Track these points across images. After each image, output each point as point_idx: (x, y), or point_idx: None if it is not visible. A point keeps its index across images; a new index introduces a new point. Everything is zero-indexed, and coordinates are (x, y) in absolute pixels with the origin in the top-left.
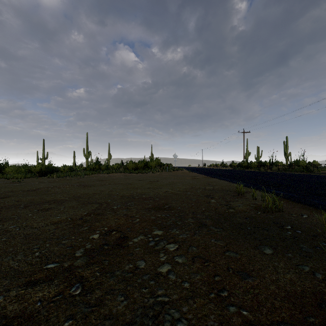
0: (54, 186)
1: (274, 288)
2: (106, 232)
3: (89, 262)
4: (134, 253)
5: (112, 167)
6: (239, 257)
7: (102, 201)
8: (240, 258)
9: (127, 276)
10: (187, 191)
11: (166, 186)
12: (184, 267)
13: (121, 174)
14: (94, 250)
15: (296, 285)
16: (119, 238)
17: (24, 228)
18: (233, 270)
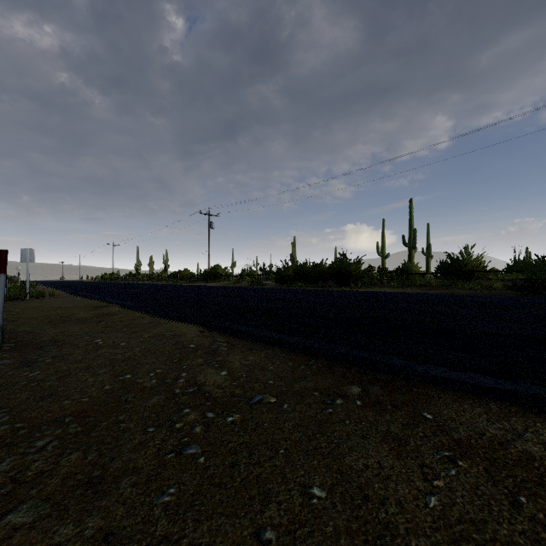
0: None
1: None
2: None
3: None
4: None
5: None
6: None
7: None
8: None
9: None
10: None
11: None
12: None
13: None
14: None
15: None
16: None
17: None
18: None
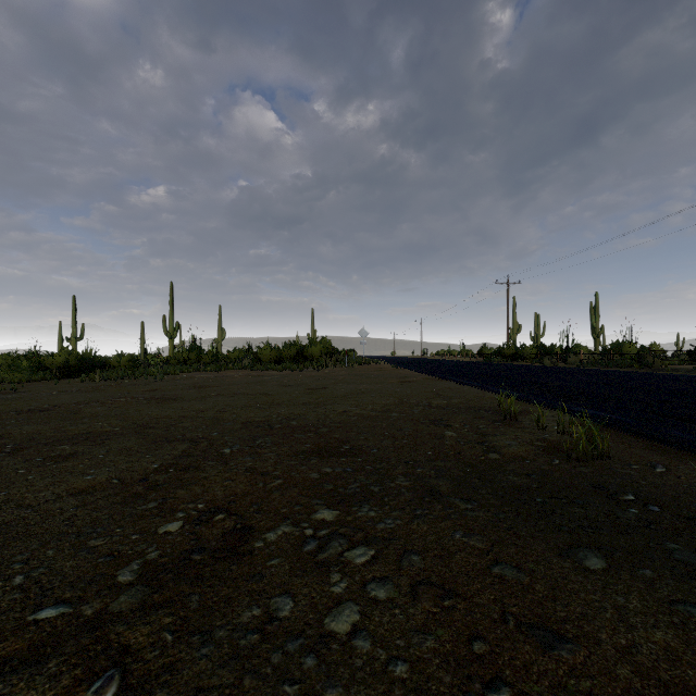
0: (93, 401)
1: (628, 674)
2: (201, 515)
3: (151, 600)
4: (267, 575)
5: (227, 358)
6: (526, 583)
7: (199, 435)
8: (530, 584)
9: (245, 643)
10: (391, 410)
11: (344, 399)
12: (391, 612)
13: (246, 372)
14: (166, 567)
15: (684, 664)
16: (232, 532)
17: (1, 506)
18: (516, 619)
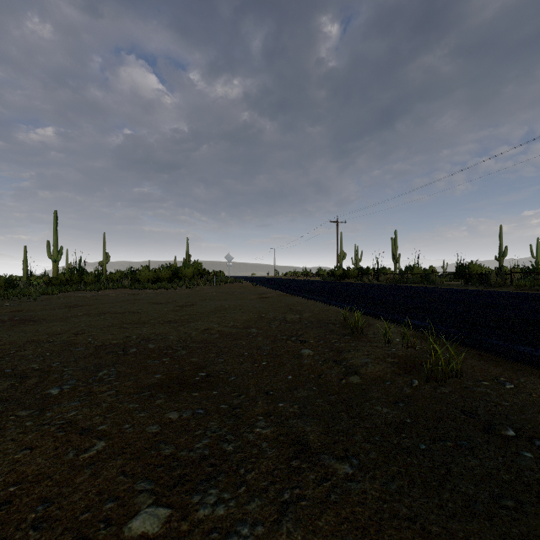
0: None
1: None
2: None
3: None
4: None
5: (109, 278)
6: None
7: (34, 367)
8: None
9: None
10: (251, 326)
11: (208, 315)
12: None
13: (124, 291)
14: None
15: None
16: None
17: None
18: None
